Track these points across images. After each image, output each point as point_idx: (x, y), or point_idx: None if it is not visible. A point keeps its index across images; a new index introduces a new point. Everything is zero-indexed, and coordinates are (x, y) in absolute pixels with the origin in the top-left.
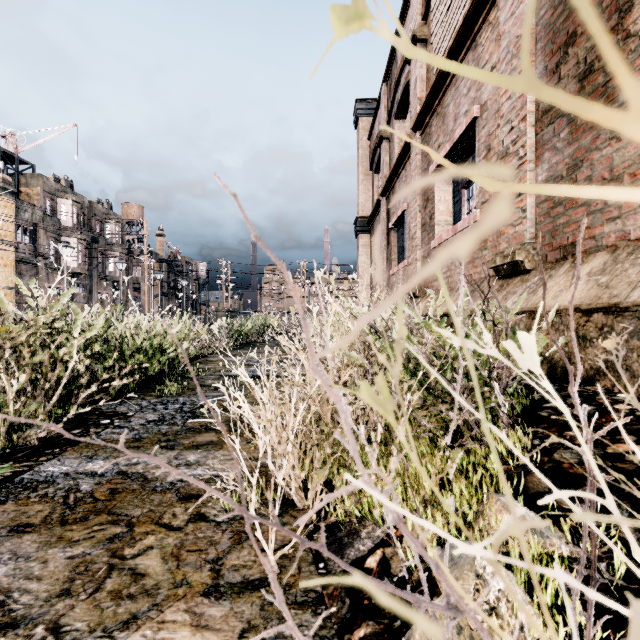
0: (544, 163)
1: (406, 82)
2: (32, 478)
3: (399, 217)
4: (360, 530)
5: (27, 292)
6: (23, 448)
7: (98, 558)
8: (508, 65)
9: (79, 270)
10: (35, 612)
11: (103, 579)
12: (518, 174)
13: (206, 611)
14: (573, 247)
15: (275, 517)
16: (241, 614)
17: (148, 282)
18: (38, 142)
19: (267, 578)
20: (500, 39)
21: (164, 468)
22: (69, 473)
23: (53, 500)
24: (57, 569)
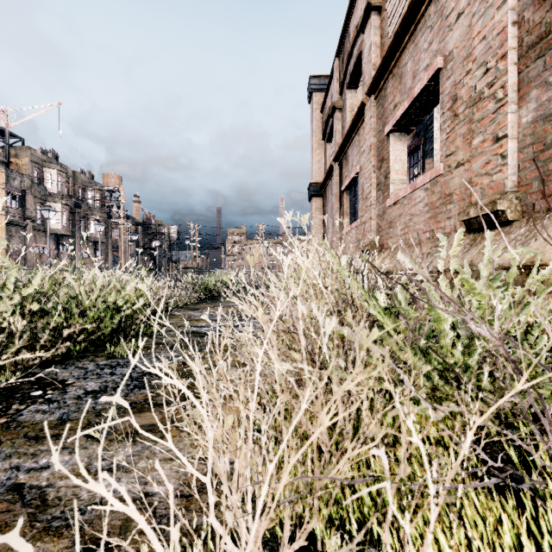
0: (530, 102)
1: (359, 52)
2: None
3: (352, 180)
4: None
5: None
6: None
7: None
8: (482, 4)
9: (63, 232)
10: None
11: None
12: (496, 118)
13: None
14: None
15: None
16: None
17: (125, 243)
18: (27, 118)
19: None
20: None
21: None
22: None
23: None
24: None
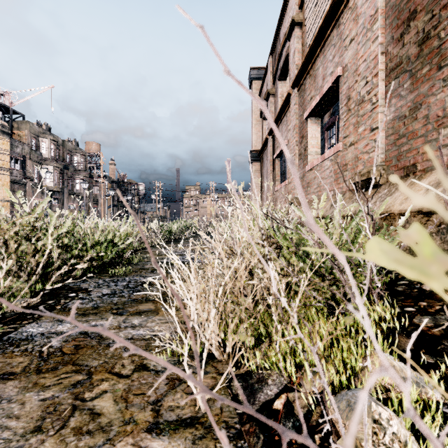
0: (391, 107)
1: (287, 54)
2: (16, 337)
3: (281, 150)
4: (267, 378)
5: (15, 200)
6: (11, 314)
7: (64, 400)
8: (364, 37)
9: (55, 188)
10: (13, 446)
11: (68, 418)
12: (371, 115)
13: (149, 445)
14: (414, 167)
15: (243, 398)
16: (177, 447)
17: (103, 197)
18: (26, 98)
19: (196, 417)
20: (358, 18)
21: (119, 343)
22: (44, 333)
23: (31, 354)
24: (32, 409)
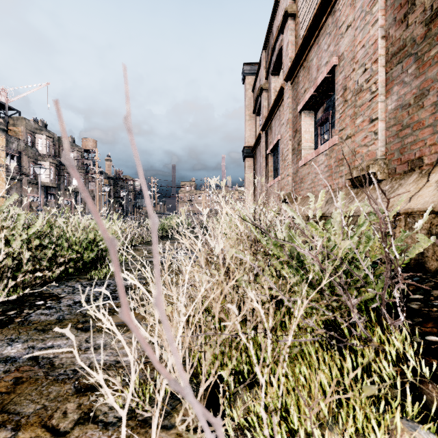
0: (393, 95)
1: (280, 47)
2: None
3: (274, 145)
4: None
5: None
6: None
7: None
8: (362, 21)
9: (51, 184)
10: None
11: None
12: (371, 105)
13: None
14: (420, 161)
15: None
16: None
17: (100, 193)
18: (22, 95)
19: None
20: (355, 2)
21: None
22: None
23: None
24: None
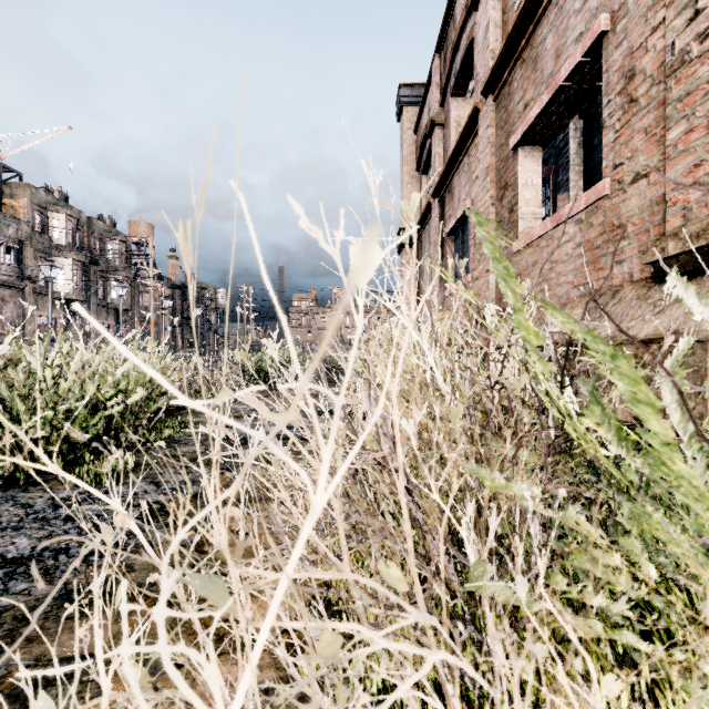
0: None
1: (469, 41)
2: None
3: (459, 220)
4: None
5: None
6: None
7: None
8: None
9: (74, 296)
10: None
11: None
12: None
13: None
14: None
15: None
16: None
17: (158, 311)
18: (26, 147)
19: None
20: None
21: None
22: None
23: None
24: None
